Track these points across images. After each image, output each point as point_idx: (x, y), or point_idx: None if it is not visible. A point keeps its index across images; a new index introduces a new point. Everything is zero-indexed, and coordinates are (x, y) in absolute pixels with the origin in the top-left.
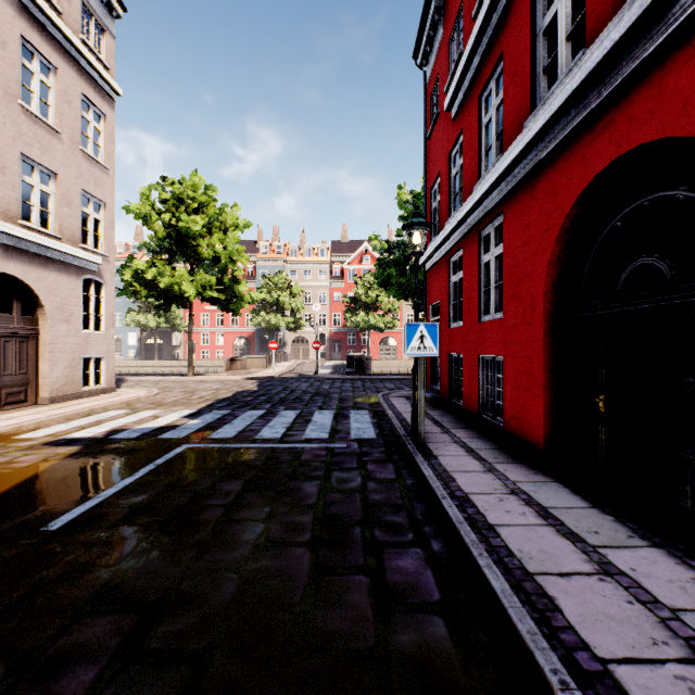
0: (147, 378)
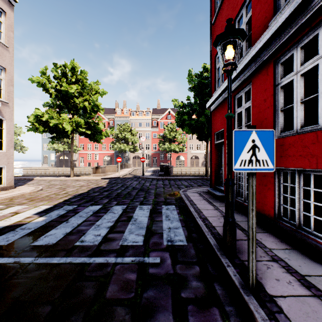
0: (46, 178)
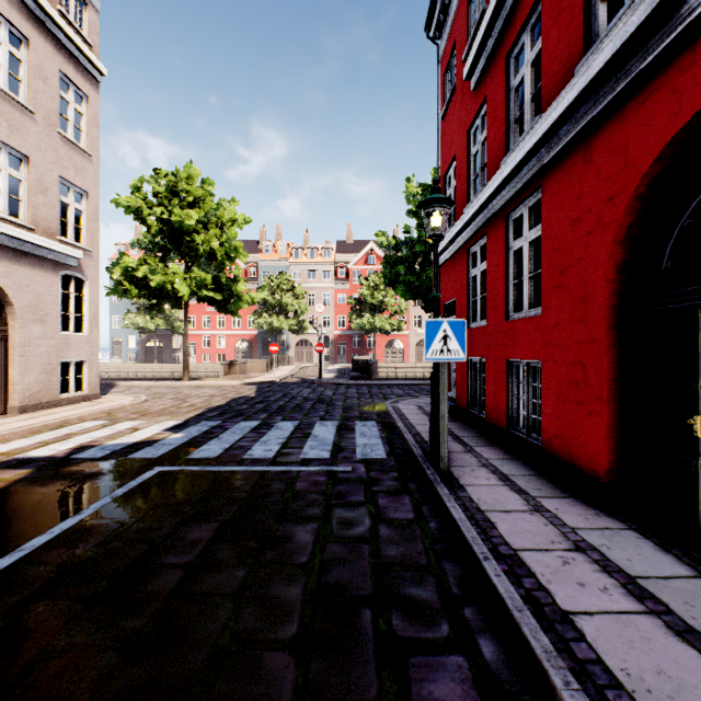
0: (139, 383)
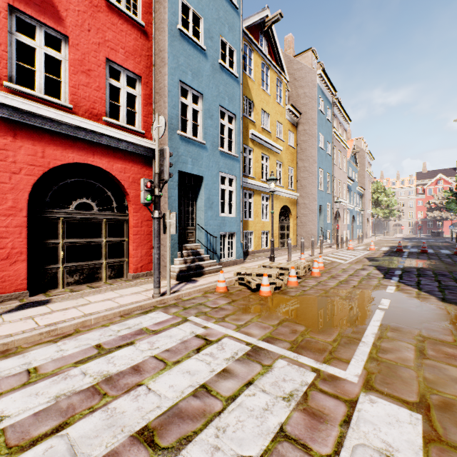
0: None
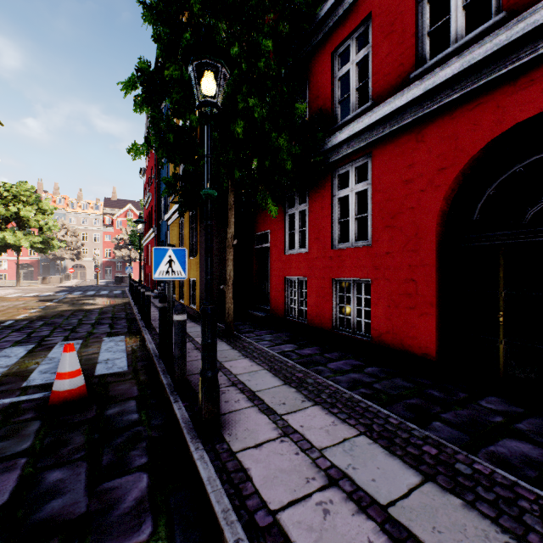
0: None
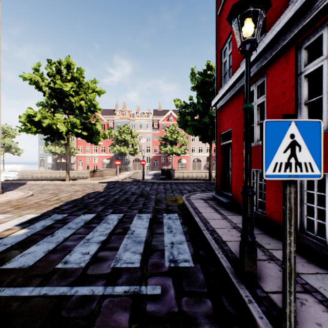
0: (40, 182)
